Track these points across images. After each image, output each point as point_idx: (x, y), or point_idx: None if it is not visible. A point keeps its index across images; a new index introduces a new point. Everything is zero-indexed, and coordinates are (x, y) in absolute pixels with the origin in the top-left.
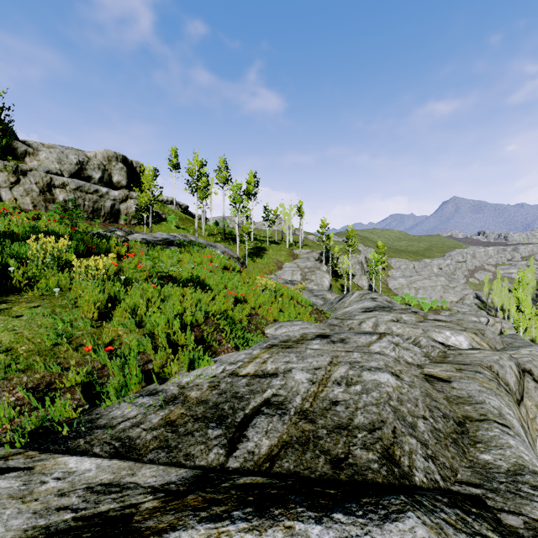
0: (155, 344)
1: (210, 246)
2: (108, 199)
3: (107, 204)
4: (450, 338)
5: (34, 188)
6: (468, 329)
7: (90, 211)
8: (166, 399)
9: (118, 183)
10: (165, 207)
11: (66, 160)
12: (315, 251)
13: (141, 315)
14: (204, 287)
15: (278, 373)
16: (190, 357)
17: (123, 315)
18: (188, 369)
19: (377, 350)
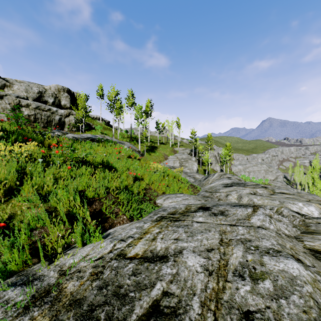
0: (57, 217)
1: (120, 143)
2: (57, 115)
3: (56, 118)
4: (303, 208)
5: (8, 107)
6: (311, 200)
7: (45, 122)
8: (36, 294)
9: (64, 106)
10: (94, 121)
11: (31, 91)
12: (187, 149)
13: (48, 191)
14: (112, 169)
15: (168, 256)
16: (82, 233)
17: (29, 191)
18: (81, 244)
19: (259, 224)
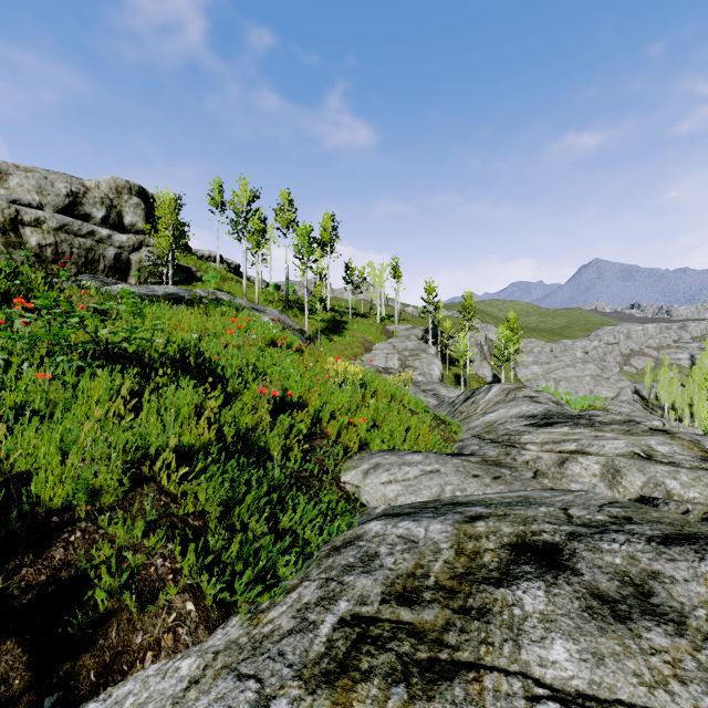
0: None
1: (254, 310)
2: (111, 246)
3: (108, 253)
4: None
5: None
6: None
7: (81, 263)
8: None
9: (131, 226)
10: (202, 262)
11: (51, 190)
12: (418, 327)
13: None
14: (212, 377)
15: None
16: None
17: None
18: None
19: None
